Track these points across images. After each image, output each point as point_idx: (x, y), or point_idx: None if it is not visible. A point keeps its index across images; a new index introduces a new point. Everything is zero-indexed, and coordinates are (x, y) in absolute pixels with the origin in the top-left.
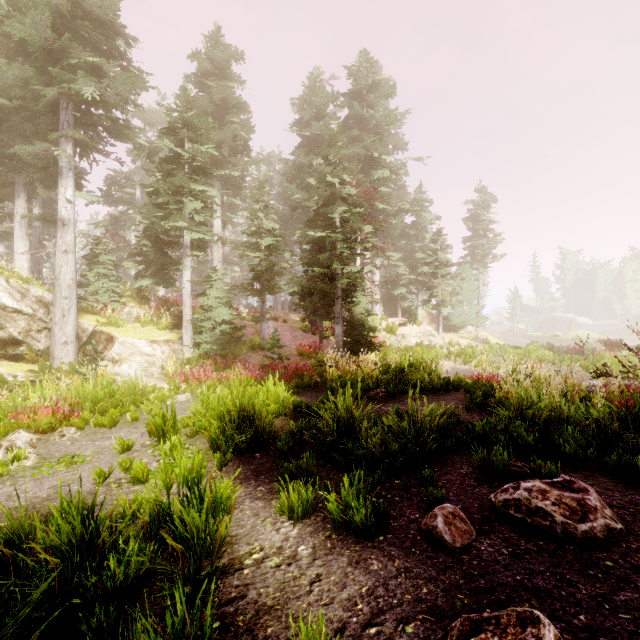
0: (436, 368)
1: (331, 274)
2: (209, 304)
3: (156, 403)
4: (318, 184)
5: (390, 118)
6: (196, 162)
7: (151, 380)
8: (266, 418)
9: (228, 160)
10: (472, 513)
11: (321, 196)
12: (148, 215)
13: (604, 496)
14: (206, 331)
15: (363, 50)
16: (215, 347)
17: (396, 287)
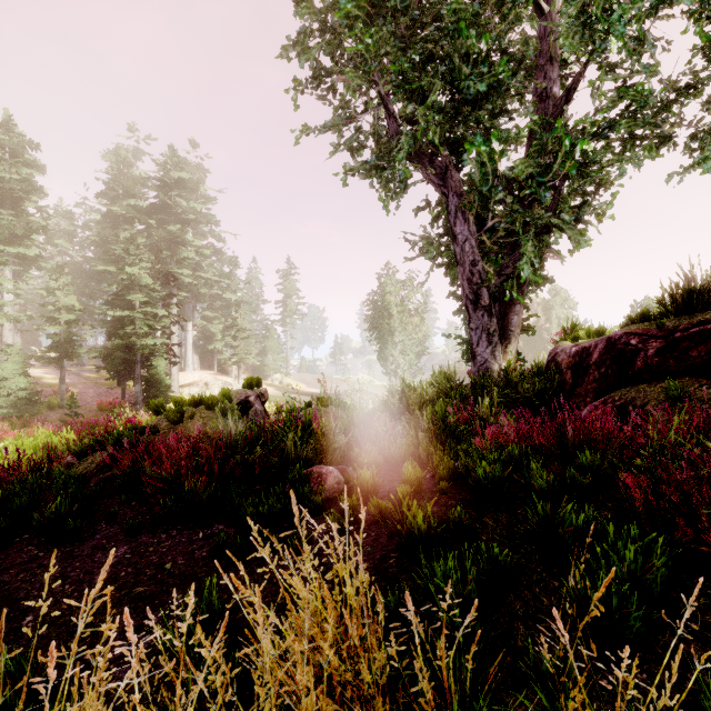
0: None
1: (130, 345)
2: (5, 376)
3: None
4: (119, 270)
5: (194, 211)
6: None
7: None
8: (61, 448)
9: (22, 239)
10: None
11: (120, 284)
12: None
13: None
14: (1, 397)
15: (172, 145)
16: (12, 411)
17: (212, 342)
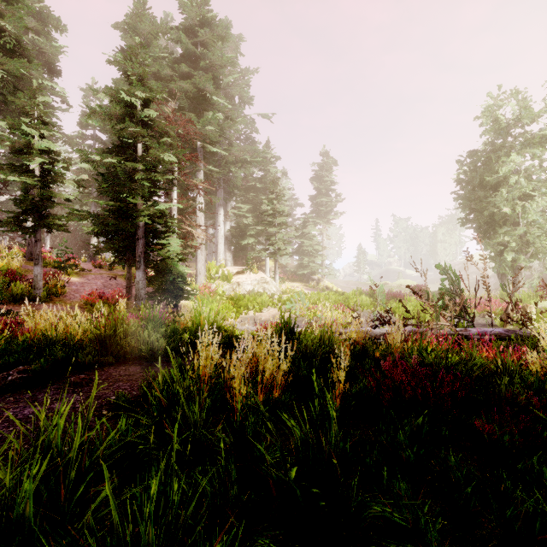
0: (215, 319)
1: (126, 209)
2: None
3: None
4: (115, 104)
5: (222, 58)
6: None
7: None
8: None
9: None
10: None
11: (110, 114)
12: None
13: None
14: None
15: None
16: None
17: (245, 237)
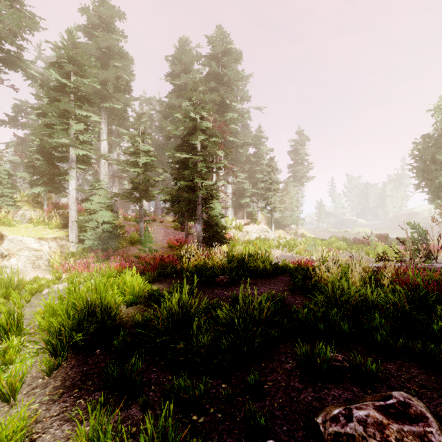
0: (269, 256)
1: (193, 186)
2: (91, 208)
3: (25, 295)
4: (184, 118)
5: (238, 76)
6: (80, 92)
7: (38, 271)
8: (112, 312)
9: (112, 95)
10: (298, 441)
11: (186, 127)
12: (36, 133)
13: (425, 399)
14: (90, 230)
15: (219, 26)
16: (96, 243)
17: (243, 198)
